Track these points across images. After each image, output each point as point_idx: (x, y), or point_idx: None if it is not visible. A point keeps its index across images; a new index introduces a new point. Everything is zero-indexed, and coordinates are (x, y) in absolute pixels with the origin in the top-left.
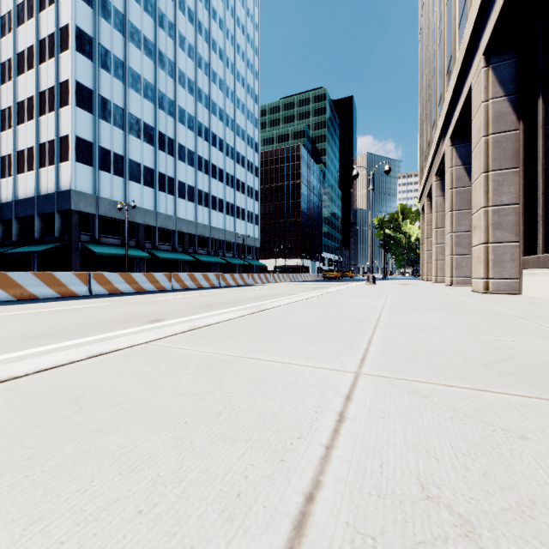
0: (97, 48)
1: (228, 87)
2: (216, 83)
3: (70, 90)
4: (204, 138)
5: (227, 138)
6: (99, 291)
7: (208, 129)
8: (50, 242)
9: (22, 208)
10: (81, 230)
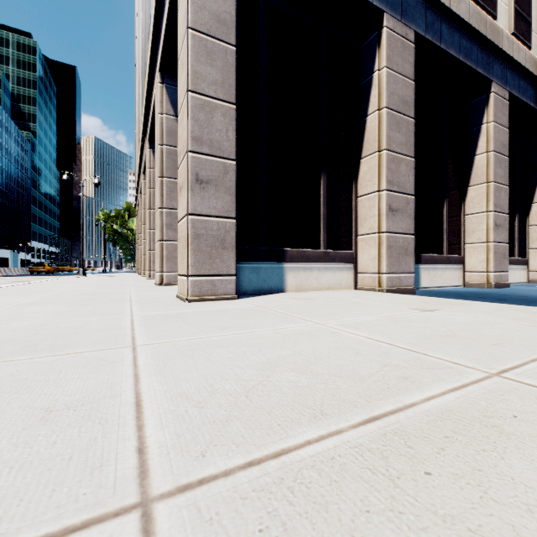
0: None
1: None
2: None
3: None
4: None
5: None
6: None
7: None
8: None
9: None
10: None
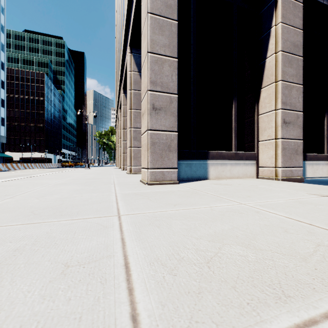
0: None
1: None
2: None
3: None
4: None
5: None
6: None
7: None
8: None
9: None
10: None
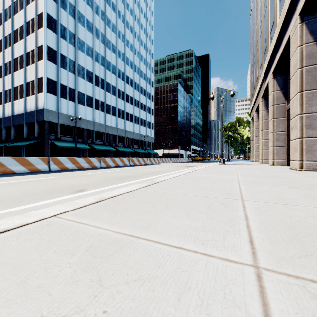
0: (59, 26)
1: (136, 48)
2: (129, 47)
3: (43, 51)
4: (122, 79)
5: (135, 79)
6: (55, 168)
7: (124, 74)
8: (32, 139)
9: (17, 119)
10: (50, 132)
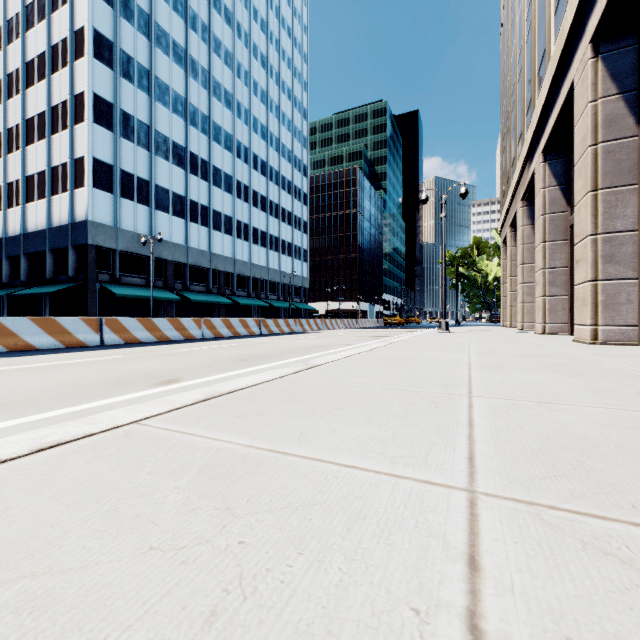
0: (118, 54)
1: (272, 99)
2: (258, 95)
3: (87, 104)
4: (244, 160)
5: (271, 160)
6: (113, 340)
7: (248, 150)
8: (63, 282)
9: (32, 242)
10: (100, 268)
